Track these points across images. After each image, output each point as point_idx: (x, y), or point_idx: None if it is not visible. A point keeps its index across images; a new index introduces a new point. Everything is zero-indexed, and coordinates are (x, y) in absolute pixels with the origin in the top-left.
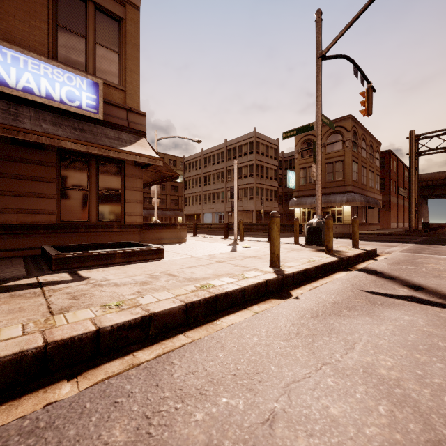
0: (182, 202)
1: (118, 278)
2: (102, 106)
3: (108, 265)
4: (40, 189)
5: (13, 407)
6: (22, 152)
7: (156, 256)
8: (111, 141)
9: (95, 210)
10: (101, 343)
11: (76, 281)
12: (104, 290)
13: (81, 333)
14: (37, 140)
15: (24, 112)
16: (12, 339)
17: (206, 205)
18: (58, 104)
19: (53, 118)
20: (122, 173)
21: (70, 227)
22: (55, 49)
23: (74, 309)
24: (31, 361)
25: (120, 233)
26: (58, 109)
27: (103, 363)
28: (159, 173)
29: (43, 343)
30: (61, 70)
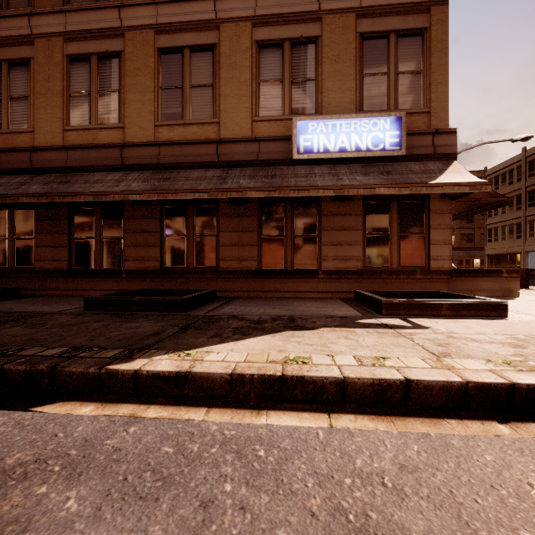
0: (480, 237)
1: (467, 333)
2: (405, 140)
3: (434, 317)
4: (349, 238)
5: (462, 425)
6: (337, 206)
7: (494, 312)
8: (418, 177)
9: (396, 255)
10: (515, 399)
11: (420, 329)
12: (467, 344)
13: (495, 381)
14: (357, 193)
15: (341, 170)
16: (427, 369)
17: (533, 239)
18: (364, 153)
19: (361, 169)
20: (426, 210)
21: (373, 273)
22: (361, 102)
23: (455, 356)
24: (456, 392)
25: (423, 281)
26: (364, 158)
27: (528, 421)
28: (471, 202)
29: (462, 379)
30: (367, 119)
